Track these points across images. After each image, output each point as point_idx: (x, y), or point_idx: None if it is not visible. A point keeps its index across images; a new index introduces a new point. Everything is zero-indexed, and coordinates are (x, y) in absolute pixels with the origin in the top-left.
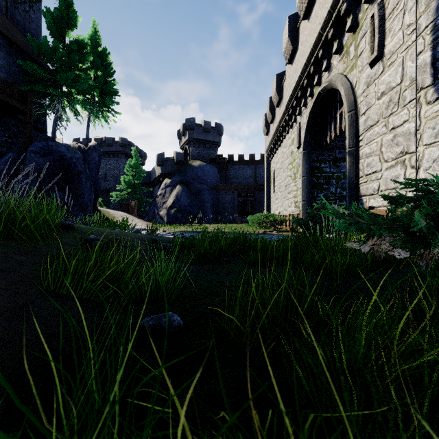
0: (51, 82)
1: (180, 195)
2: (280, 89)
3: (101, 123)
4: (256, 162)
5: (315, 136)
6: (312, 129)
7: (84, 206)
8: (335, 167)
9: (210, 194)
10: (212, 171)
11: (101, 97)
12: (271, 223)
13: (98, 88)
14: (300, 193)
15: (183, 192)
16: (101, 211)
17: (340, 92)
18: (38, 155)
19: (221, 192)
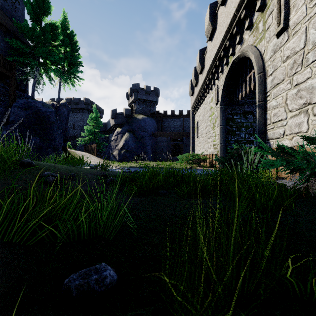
0: (31, 55)
1: (128, 140)
2: (202, 60)
3: (70, 87)
4: (184, 116)
5: (229, 95)
6: (227, 90)
7: (55, 148)
8: (244, 118)
9: (150, 139)
10: (152, 123)
11: (69, 67)
12: (196, 161)
13: (67, 60)
14: (218, 138)
15: (130, 138)
16: (69, 152)
17: (249, 61)
18: (20, 109)
19: (158, 138)
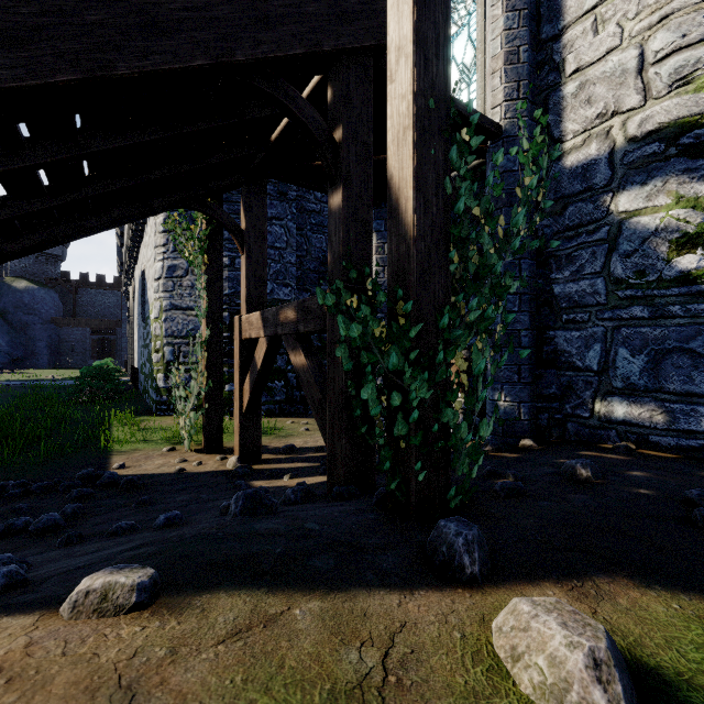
0: None
1: None
2: (121, 255)
3: None
4: None
5: None
6: None
7: None
8: None
9: (46, 329)
10: (51, 298)
11: None
12: None
13: None
14: None
15: None
16: None
17: None
18: None
19: (64, 327)
